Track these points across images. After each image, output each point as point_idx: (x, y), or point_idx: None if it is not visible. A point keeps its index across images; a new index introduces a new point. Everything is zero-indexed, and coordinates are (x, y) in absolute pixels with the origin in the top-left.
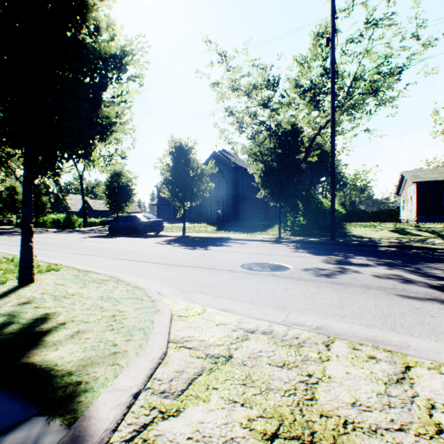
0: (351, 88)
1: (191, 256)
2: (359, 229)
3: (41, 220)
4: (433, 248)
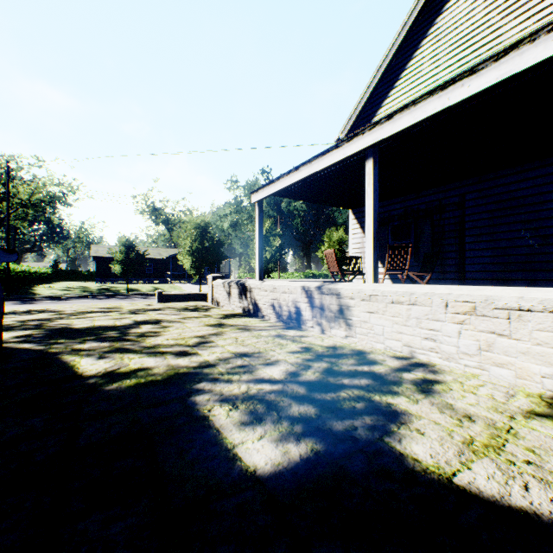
0: (33, 198)
1: None
2: (41, 289)
3: None
4: (57, 297)
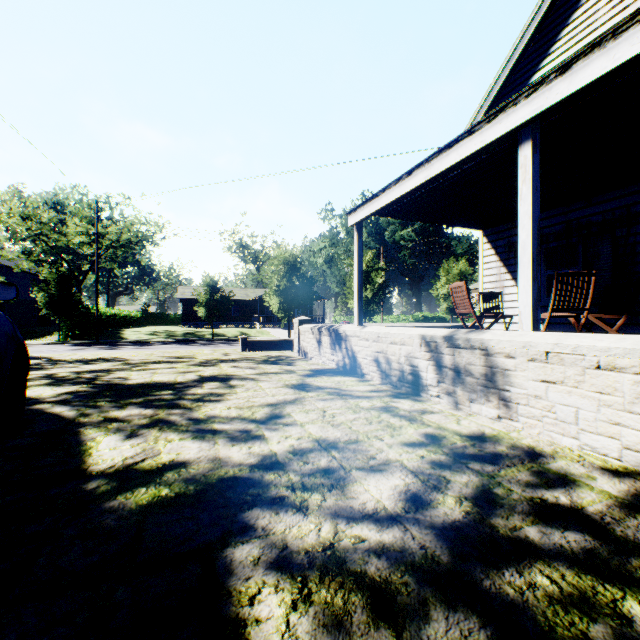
0: (121, 238)
1: None
2: (129, 333)
3: None
4: (142, 342)
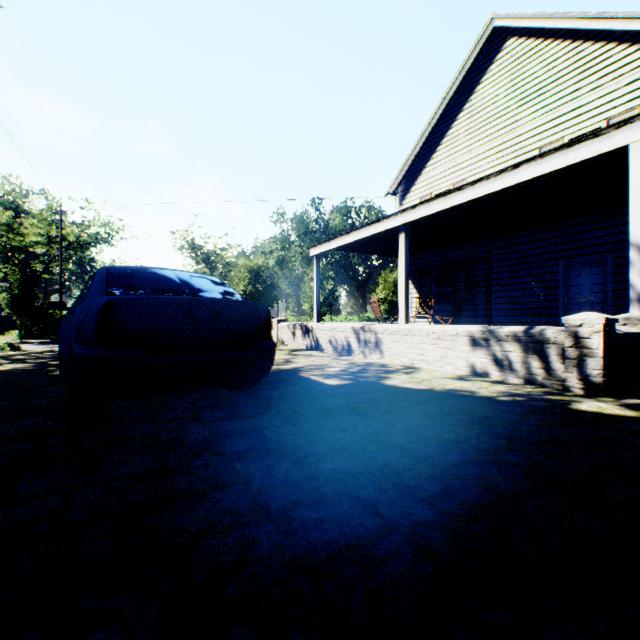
0: (80, 240)
1: None
2: None
3: None
4: None
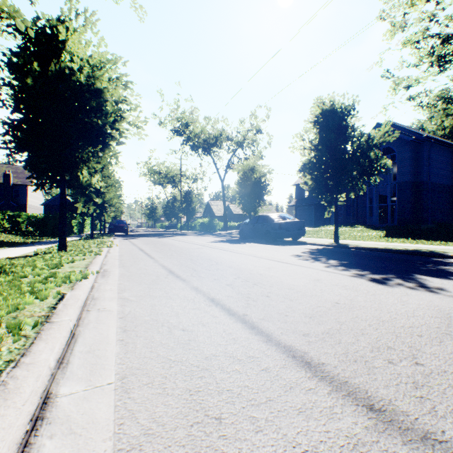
0: None
1: (412, 323)
2: None
3: (193, 224)
4: None
